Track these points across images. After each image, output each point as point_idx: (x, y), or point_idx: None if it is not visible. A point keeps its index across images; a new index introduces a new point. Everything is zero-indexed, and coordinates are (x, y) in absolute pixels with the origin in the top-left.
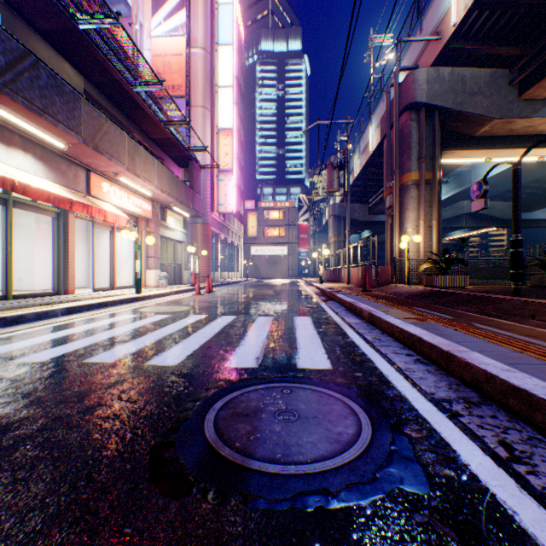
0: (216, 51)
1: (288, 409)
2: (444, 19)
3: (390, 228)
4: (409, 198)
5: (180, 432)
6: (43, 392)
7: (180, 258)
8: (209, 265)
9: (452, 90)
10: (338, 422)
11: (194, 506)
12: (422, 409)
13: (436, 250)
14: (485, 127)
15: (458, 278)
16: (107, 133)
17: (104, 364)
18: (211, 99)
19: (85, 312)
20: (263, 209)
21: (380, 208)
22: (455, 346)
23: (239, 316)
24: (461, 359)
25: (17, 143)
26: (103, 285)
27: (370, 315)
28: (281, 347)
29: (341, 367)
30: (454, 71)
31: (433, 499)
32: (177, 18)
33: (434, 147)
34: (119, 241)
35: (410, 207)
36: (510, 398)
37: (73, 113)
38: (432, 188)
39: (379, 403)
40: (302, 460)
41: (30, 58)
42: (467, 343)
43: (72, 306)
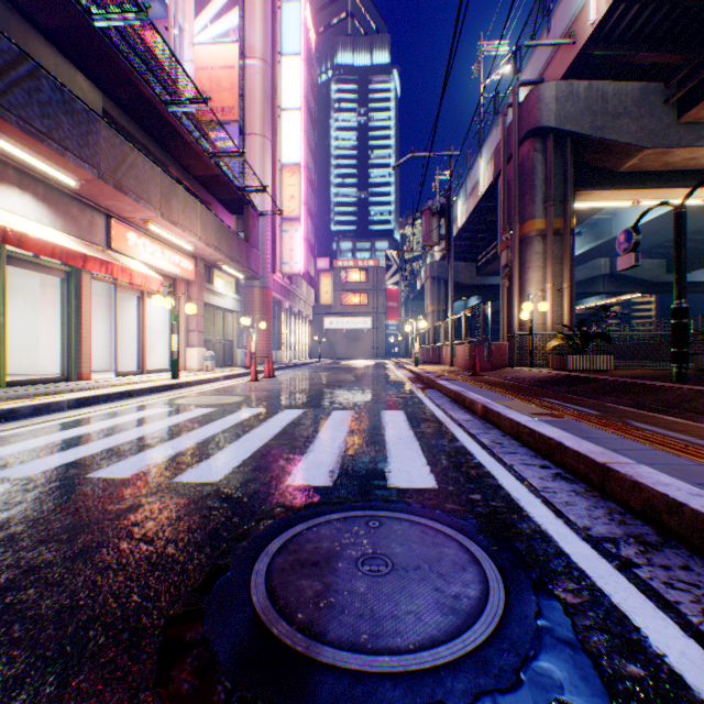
0: (278, 63)
1: (377, 553)
2: (579, 16)
3: (506, 293)
4: (532, 253)
5: (213, 593)
6: (19, 526)
7: (231, 332)
8: (269, 342)
9: (589, 111)
10: (452, 577)
11: None
12: (576, 553)
13: (568, 322)
14: (633, 160)
15: (599, 359)
16: (132, 166)
17: (115, 481)
18: (272, 125)
19: (102, 405)
20: (340, 269)
21: (493, 268)
22: (613, 456)
23: (307, 411)
24: (626, 476)
25: (11, 179)
26: (130, 368)
27: (485, 409)
28: (365, 455)
29: (451, 485)
30: (592, 85)
31: None
32: (228, 19)
33: (566, 186)
34: (152, 311)
35: (534, 265)
36: None
37: (87, 139)
38: (563, 241)
39: (510, 545)
40: (401, 646)
41: (27, 63)
42: (629, 451)
43: (84, 397)
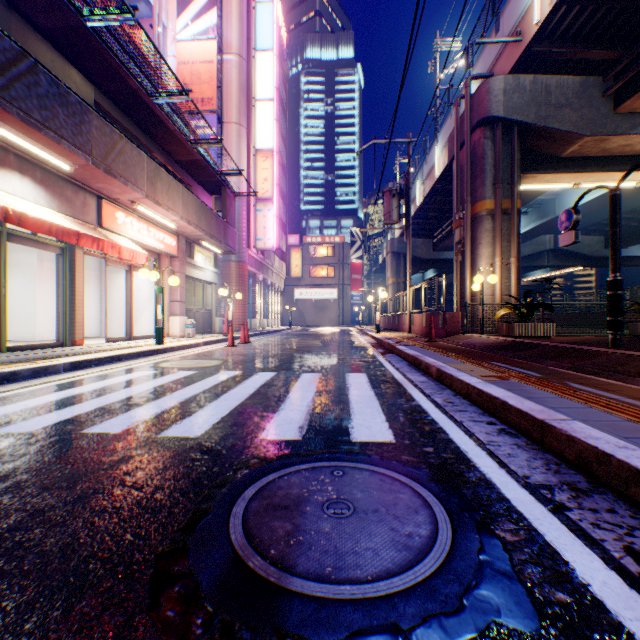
0: (253, 58)
1: (341, 498)
2: (525, 16)
3: (460, 266)
4: (482, 231)
5: (197, 533)
6: (24, 475)
7: (210, 302)
8: (245, 311)
9: (534, 102)
10: (406, 519)
11: None
12: (516, 498)
13: (515, 293)
14: (574, 146)
15: (542, 326)
16: (121, 153)
17: (108, 436)
18: (247, 114)
19: (94, 368)
20: (308, 245)
21: (447, 244)
22: (551, 414)
23: (279, 373)
24: (562, 431)
25: (12, 164)
26: (119, 334)
27: (439, 371)
28: (331, 413)
29: (407, 439)
30: (536, 79)
31: None
32: (208, 18)
33: (513, 170)
34: (138, 283)
35: (484, 242)
36: (632, 486)
37: (80, 128)
38: (511, 219)
39: (458, 491)
40: (360, 577)
41: (26, 60)
42: (566, 409)
43: (78, 361)
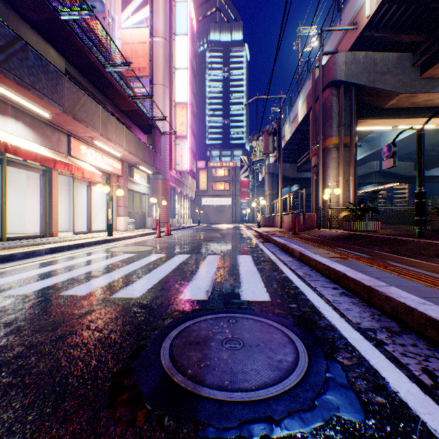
0: (173, 40)
1: (234, 337)
2: (359, 12)
3: (315, 183)
4: (330, 158)
5: (139, 359)
6: (22, 322)
7: (144, 207)
8: (168, 213)
9: (366, 71)
10: (278, 350)
11: (149, 434)
12: (351, 337)
13: (352, 201)
14: (393, 100)
15: (371, 223)
16: (84, 105)
17: (77, 296)
18: (169, 79)
19: (66, 252)
20: (211, 168)
21: (307, 167)
22: (376, 282)
23: (192, 255)
24: (382, 293)
25: (10, 113)
26: (82, 229)
27: (301, 254)
28: (227, 281)
29: (278, 299)
30: (367, 55)
31: (369, 427)
32: (142, 13)
33: (351, 116)
34: (95, 194)
35: (332, 166)
36: (428, 329)
37: (56, 88)
38: (350, 151)
39: (313, 332)
40: (247, 387)
41: (20, 42)
42: (385, 279)
43: (55, 247)
